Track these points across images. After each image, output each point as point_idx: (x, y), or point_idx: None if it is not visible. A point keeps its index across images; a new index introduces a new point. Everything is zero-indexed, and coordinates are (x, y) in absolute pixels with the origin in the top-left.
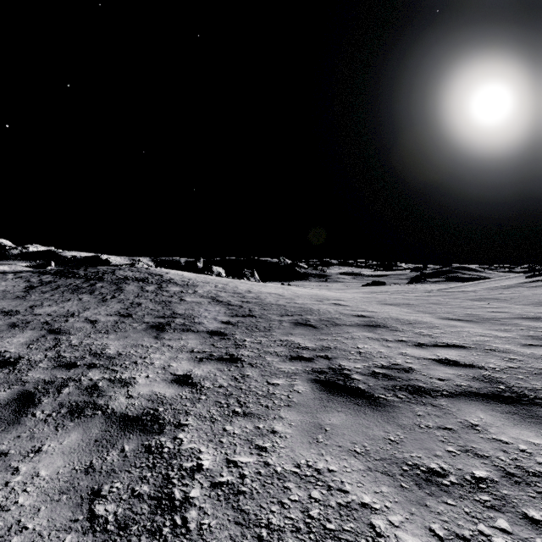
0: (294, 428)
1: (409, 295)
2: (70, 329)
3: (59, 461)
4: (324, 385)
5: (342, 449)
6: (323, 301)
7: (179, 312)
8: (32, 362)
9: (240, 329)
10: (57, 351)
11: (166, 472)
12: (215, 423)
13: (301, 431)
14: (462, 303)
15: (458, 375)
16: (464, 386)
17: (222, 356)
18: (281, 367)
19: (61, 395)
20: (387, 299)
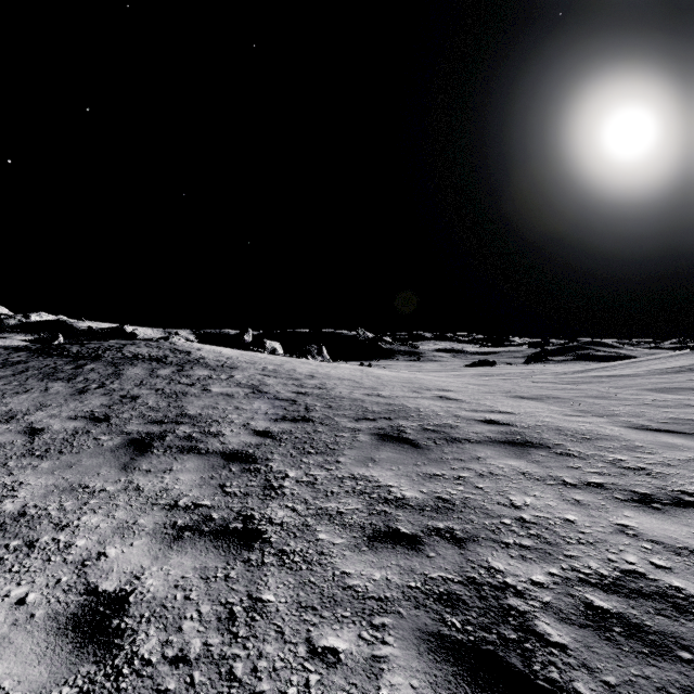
0: None
1: (544, 382)
2: None
3: None
4: (470, 675)
5: None
6: (421, 391)
7: (190, 413)
8: None
9: (282, 448)
10: None
11: None
12: None
13: None
14: (643, 397)
15: None
16: None
17: (228, 521)
18: (349, 570)
19: None
20: (517, 388)
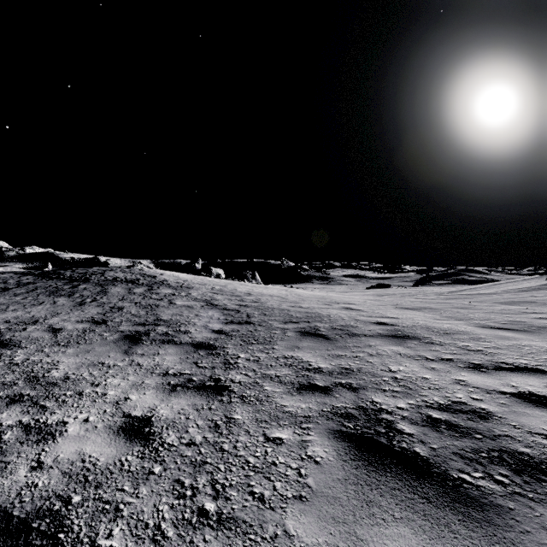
0: None
1: (424, 298)
2: (23, 340)
3: None
4: (357, 446)
5: None
6: (331, 304)
7: (163, 318)
8: None
9: (233, 341)
10: None
11: None
12: None
13: None
14: (494, 307)
15: None
16: None
17: (204, 381)
18: (286, 404)
19: None
20: (403, 302)
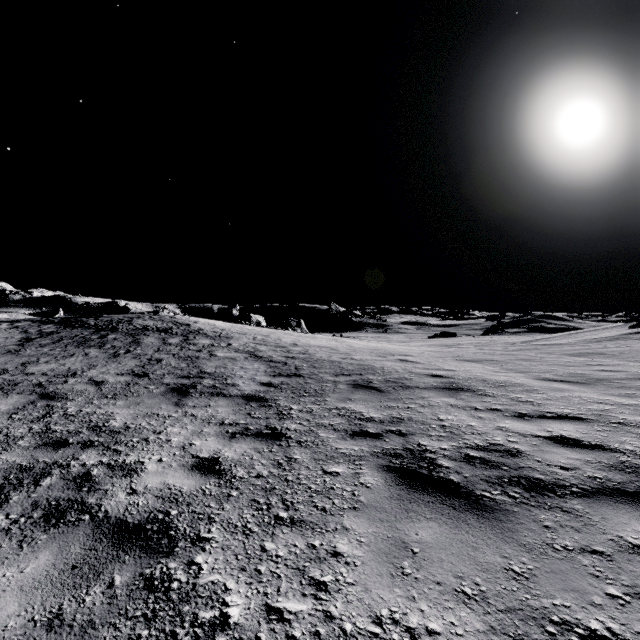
0: (365, 547)
1: (490, 349)
2: (68, 392)
3: (12, 605)
4: (402, 476)
5: (443, 588)
6: (386, 356)
7: (207, 371)
8: (10, 439)
9: (284, 393)
10: (46, 422)
11: (172, 628)
12: (250, 538)
13: (376, 553)
14: (560, 359)
15: (586, 461)
16: (600, 479)
17: (261, 430)
18: (340, 446)
19: (38, 490)
20: (464, 354)
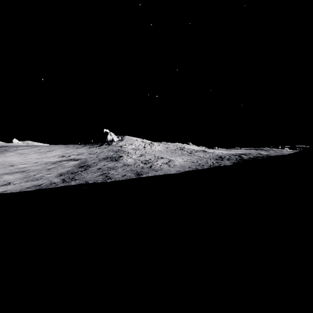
0: None
1: None
2: None
3: None
4: None
5: None
6: None
7: None
8: None
9: None
10: None
11: None
12: None
13: None
14: None
15: None
16: None
17: None
18: None
19: None
20: None
